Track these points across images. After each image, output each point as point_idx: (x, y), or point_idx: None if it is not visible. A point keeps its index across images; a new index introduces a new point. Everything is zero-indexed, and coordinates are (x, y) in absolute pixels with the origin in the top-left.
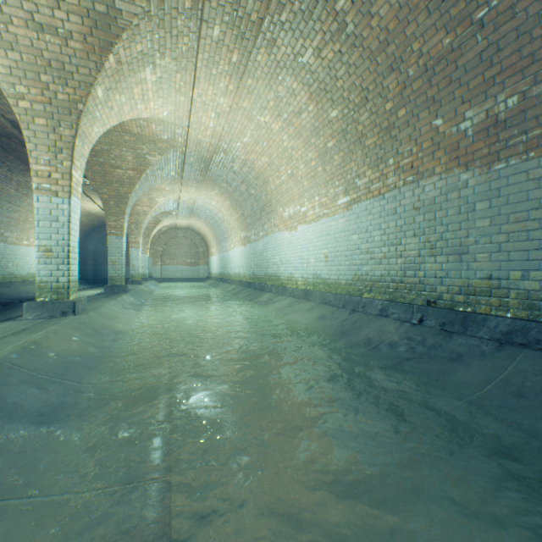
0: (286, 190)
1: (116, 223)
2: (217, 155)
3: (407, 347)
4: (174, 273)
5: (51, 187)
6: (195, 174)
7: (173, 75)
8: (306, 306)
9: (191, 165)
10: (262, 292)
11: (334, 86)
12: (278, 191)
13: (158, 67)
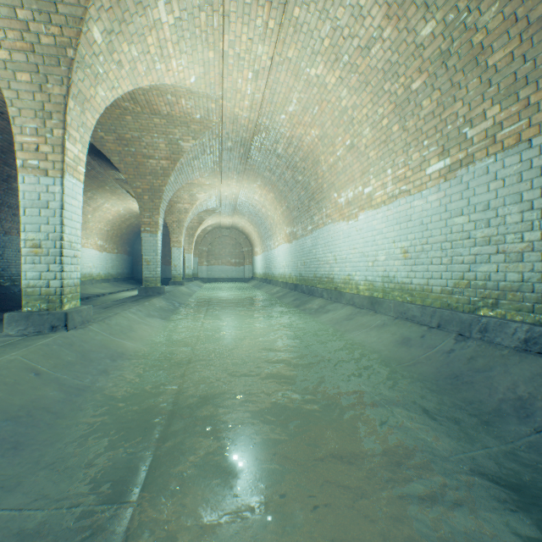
0: (343, 168)
1: (150, 219)
2: (257, 136)
3: None
4: (218, 273)
5: (39, 164)
6: (234, 162)
7: (195, 15)
8: (374, 321)
9: (230, 151)
10: (311, 297)
11: None
12: (331, 172)
13: None
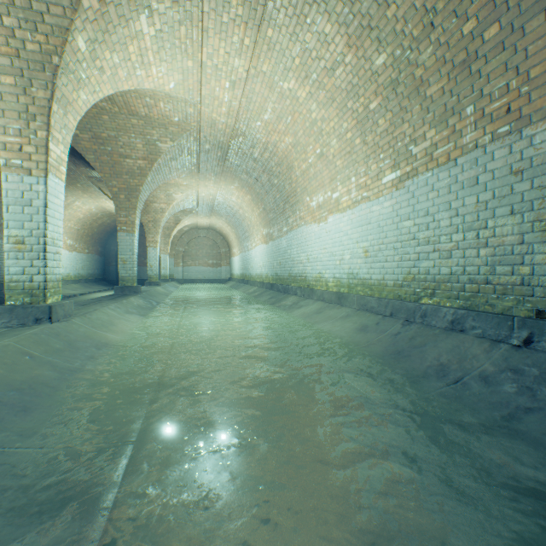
0: (314, 174)
1: (127, 218)
2: (235, 140)
3: (518, 386)
4: (195, 274)
5: (22, 163)
6: (212, 164)
7: (175, 28)
8: (340, 313)
9: (207, 153)
10: (286, 295)
11: (382, 18)
12: (304, 177)
13: (156, 14)
